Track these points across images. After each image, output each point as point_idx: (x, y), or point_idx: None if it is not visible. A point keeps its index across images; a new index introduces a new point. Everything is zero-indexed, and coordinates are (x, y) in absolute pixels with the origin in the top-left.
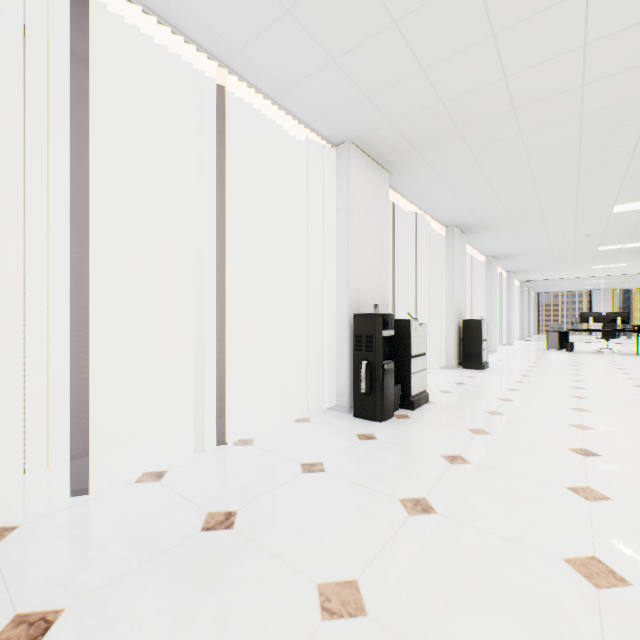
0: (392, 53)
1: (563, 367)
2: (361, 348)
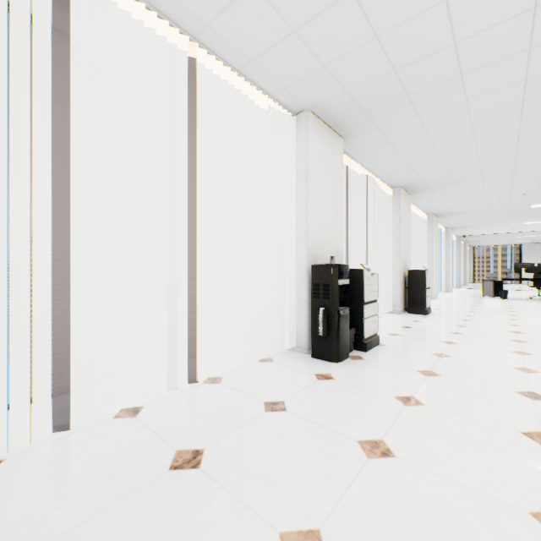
0: (349, 22)
1: (500, 312)
2: (319, 295)
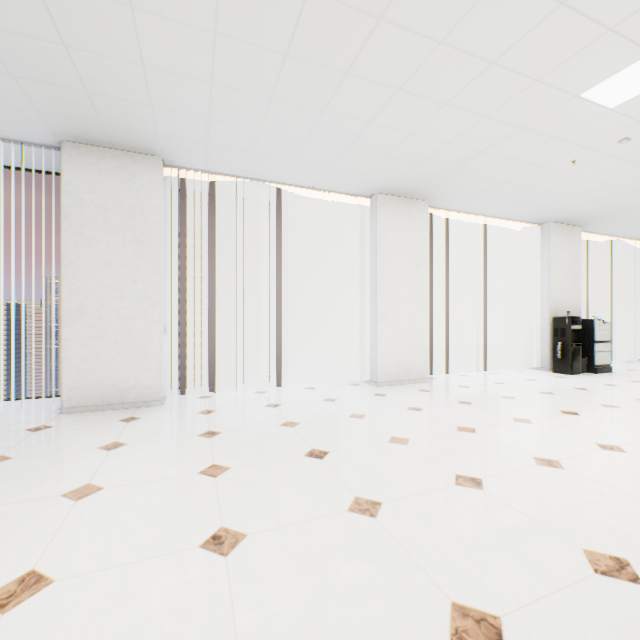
0: (572, 201)
1: None
2: (557, 335)
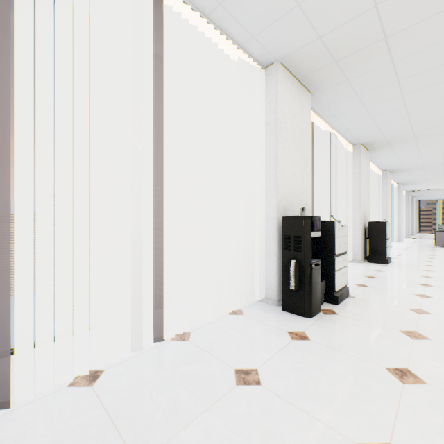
0: None
1: None
2: (289, 248)
